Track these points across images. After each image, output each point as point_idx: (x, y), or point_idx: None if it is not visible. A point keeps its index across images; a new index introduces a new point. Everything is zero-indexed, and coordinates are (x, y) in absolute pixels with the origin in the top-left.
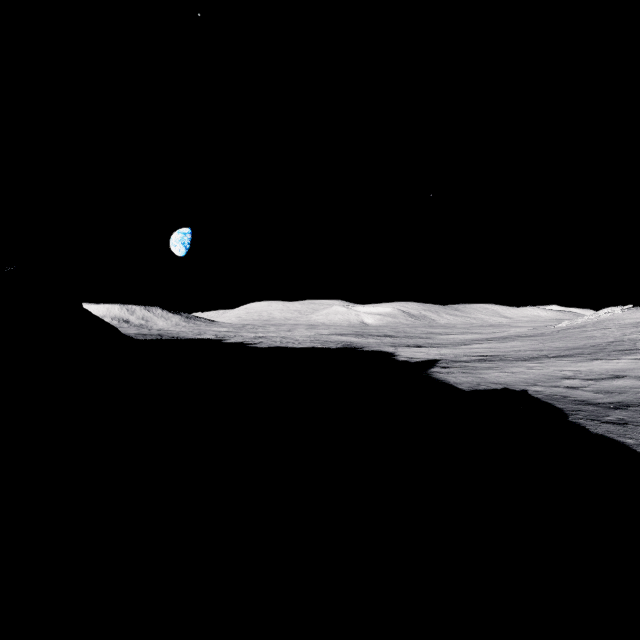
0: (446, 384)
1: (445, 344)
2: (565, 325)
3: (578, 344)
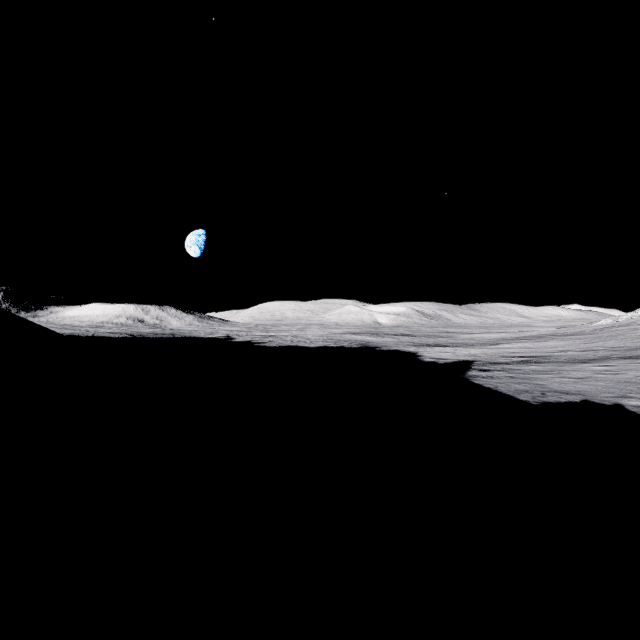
0: (499, 393)
1: (471, 343)
2: (606, 323)
3: (639, 343)
